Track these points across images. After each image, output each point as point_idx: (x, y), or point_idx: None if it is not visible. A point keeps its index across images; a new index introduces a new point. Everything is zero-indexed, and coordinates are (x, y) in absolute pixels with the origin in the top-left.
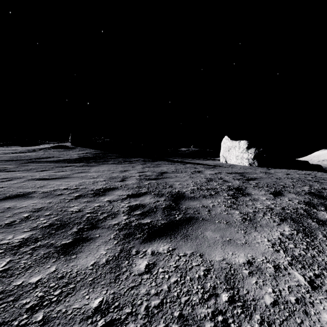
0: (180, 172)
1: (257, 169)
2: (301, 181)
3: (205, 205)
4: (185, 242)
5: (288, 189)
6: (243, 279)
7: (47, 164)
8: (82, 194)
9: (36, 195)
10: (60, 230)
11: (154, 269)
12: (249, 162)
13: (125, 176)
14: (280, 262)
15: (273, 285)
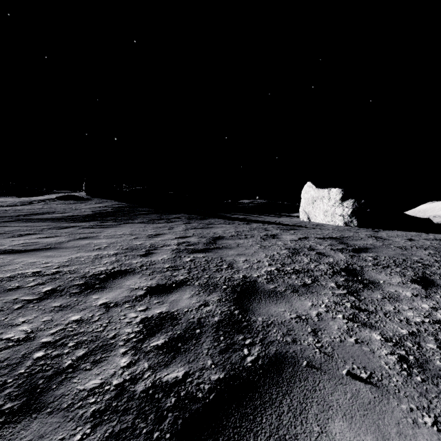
0: (243, 237)
1: (359, 232)
2: None
3: (301, 313)
4: None
5: (435, 270)
6: None
7: (37, 224)
8: (57, 288)
9: None
10: None
11: None
12: (344, 220)
13: (154, 244)
14: None
15: None
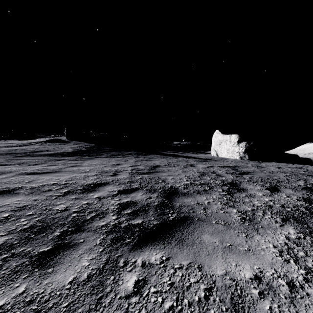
0: (172, 166)
1: (248, 163)
2: (295, 175)
3: (199, 202)
4: (181, 249)
5: (283, 184)
6: (254, 304)
7: (40, 158)
8: (70, 190)
9: (22, 191)
10: (40, 233)
11: (144, 287)
12: (240, 155)
13: (117, 169)
14: (293, 278)
15: (292, 312)
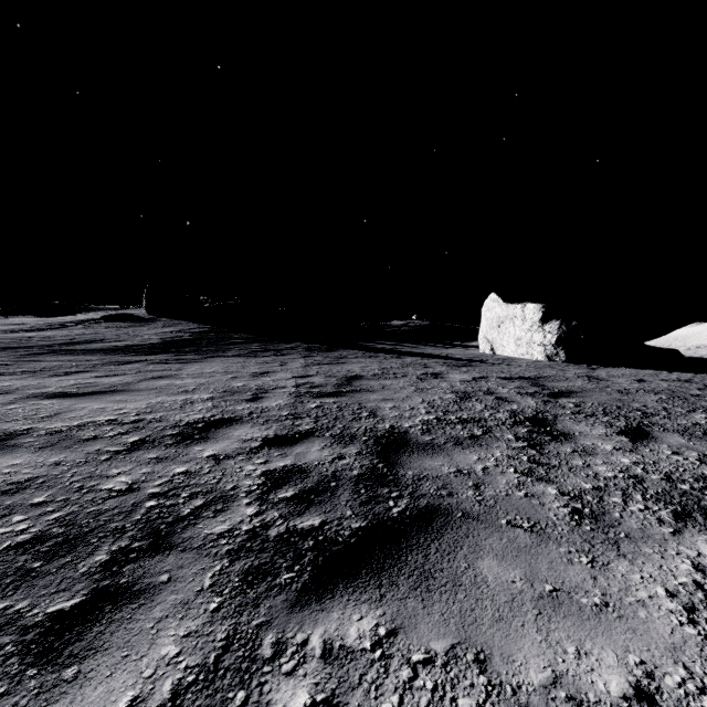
0: (391, 376)
1: (566, 370)
2: (680, 398)
3: (463, 467)
4: (425, 602)
5: (658, 420)
6: None
7: (84, 358)
8: (147, 438)
9: (28, 441)
10: (58, 557)
11: None
12: (545, 352)
13: (262, 386)
14: None
15: None
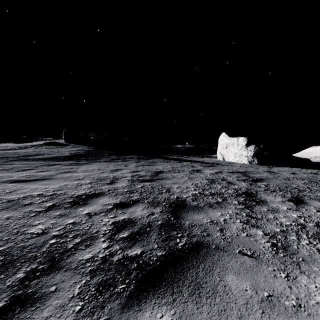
0: (177, 171)
1: (258, 168)
2: (314, 182)
3: (213, 219)
4: (198, 304)
5: (306, 193)
6: None
7: (33, 162)
8: (56, 204)
9: None
10: None
11: None
12: (248, 159)
13: (116, 176)
14: None
15: None
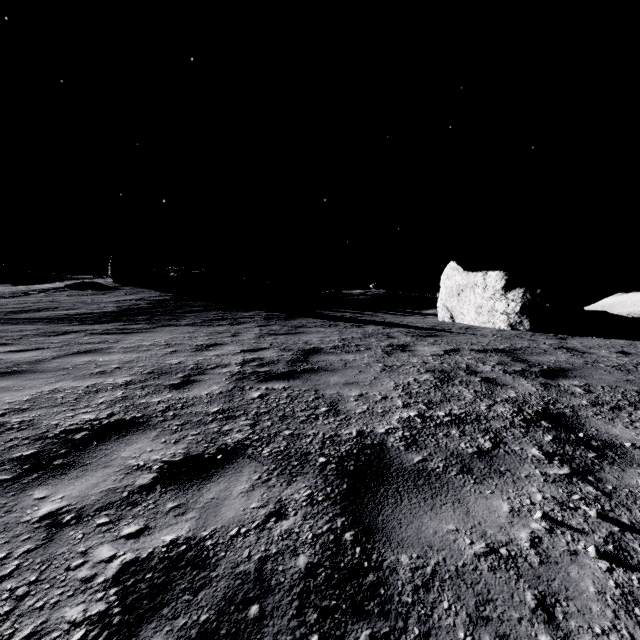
0: (353, 349)
1: (536, 340)
2: None
3: (495, 538)
4: None
5: None
6: None
7: (19, 328)
8: None
9: None
10: None
11: None
12: (508, 320)
13: (201, 363)
14: None
15: None
